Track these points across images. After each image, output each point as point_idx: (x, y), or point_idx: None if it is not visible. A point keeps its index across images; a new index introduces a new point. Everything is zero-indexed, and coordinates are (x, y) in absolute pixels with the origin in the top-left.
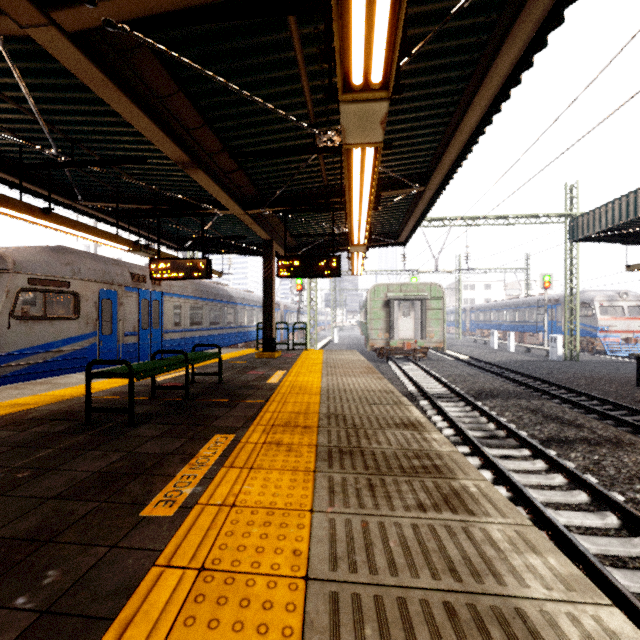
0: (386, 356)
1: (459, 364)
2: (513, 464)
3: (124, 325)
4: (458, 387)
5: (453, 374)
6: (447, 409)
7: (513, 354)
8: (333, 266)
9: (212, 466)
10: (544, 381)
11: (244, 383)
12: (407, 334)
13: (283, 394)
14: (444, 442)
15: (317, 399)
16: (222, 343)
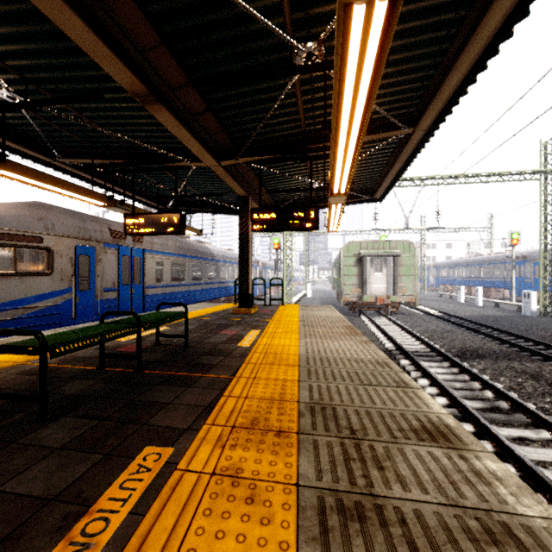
0: (358, 310)
1: (431, 319)
2: (536, 453)
3: (103, 281)
4: (437, 344)
5: (428, 330)
6: (431, 370)
7: (482, 309)
8: (311, 218)
9: (104, 549)
10: (527, 339)
11: (212, 346)
12: (379, 289)
13: (254, 364)
14: (517, 485)
15: (295, 374)
16: (204, 297)
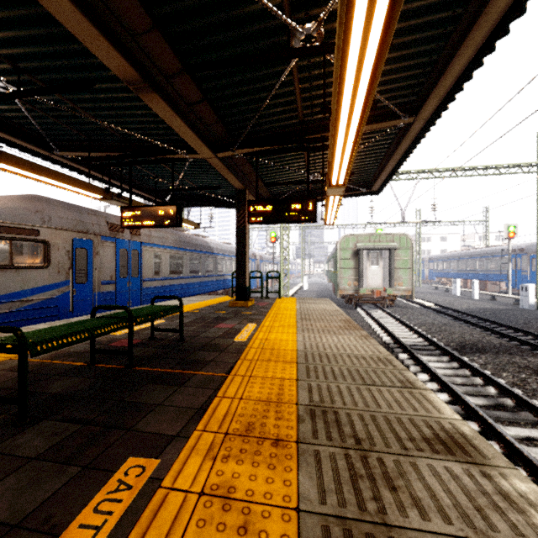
0: (355, 303)
1: (428, 312)
2: None
3: (100, 274)
4: (435, 337)
5: (426, 323)
6: (431, 365)
7: (479, 302)
8: (308, 210)
9: None
10: (527, 332)
11: (208, 341)
12: (376, 282)
13: (250, 361)
14: None
15: (293, 372)
16: (202, 290)
